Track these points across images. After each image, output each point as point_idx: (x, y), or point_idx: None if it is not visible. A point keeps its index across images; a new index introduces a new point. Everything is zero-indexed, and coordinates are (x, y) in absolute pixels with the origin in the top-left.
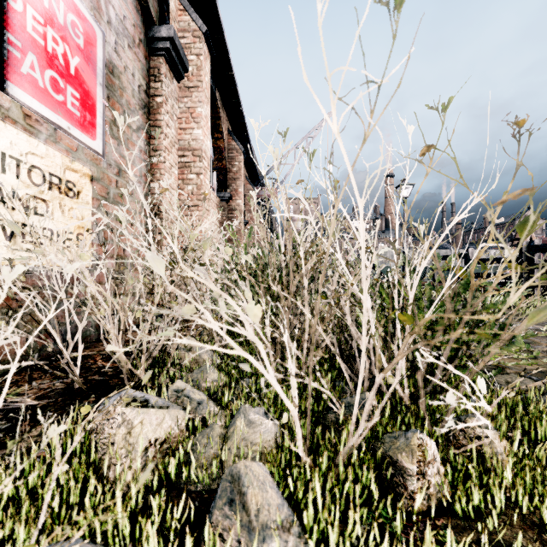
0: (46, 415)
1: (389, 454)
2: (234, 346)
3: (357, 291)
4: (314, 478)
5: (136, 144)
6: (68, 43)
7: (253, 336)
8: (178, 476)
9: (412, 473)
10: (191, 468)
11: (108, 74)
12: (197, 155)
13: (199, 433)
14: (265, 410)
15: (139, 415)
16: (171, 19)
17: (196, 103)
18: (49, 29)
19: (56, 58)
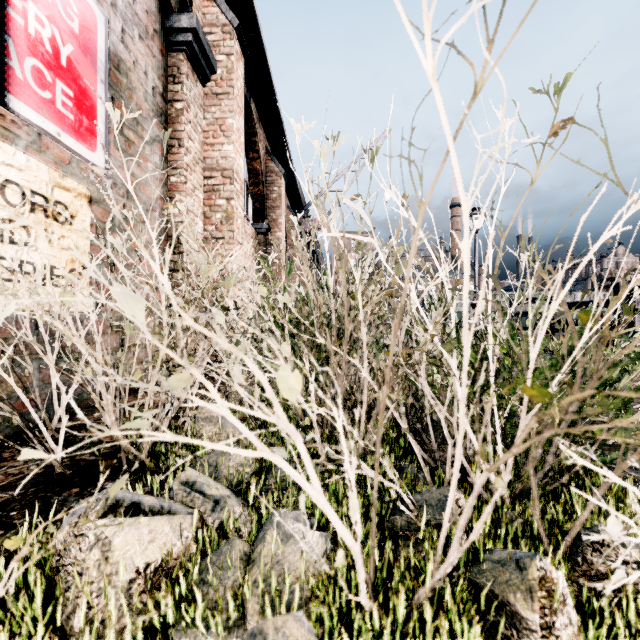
0: (6, 516)
1: (493, 590)
2: (254, 443)
3: (439, 346)
4: (383, 634)
5: (149, 159)
6: (58, 25)
7: (287, 424)
8: (177, 623)
9: (533, 627)
10: (196, 617)
11: (112, 70)
12: (228, 177)
13: (212, 553)
14: (308, 514)
15: (123, 529)
16: (194, 7)
17: (226, 113)
18: (32, 5)
19: (41, 43)
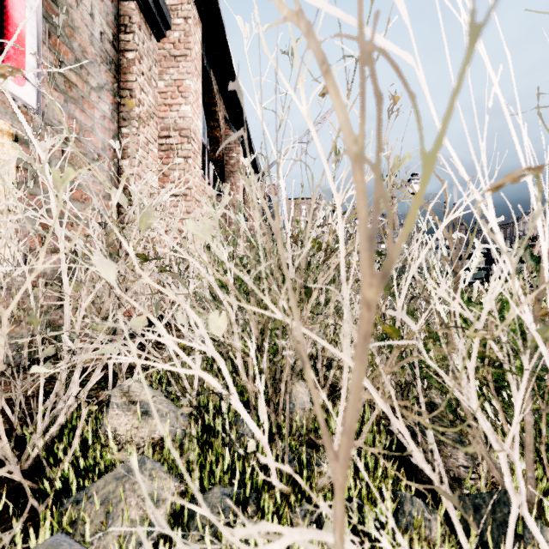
0: None
1: None
2: None
3: (532, 329)
4: None
5: (96, 106)
6: None
7: None
8: None
9: None
10: None
11: (46, 1)
12: (185, 136)
13: None
14: None
15: None
16: None
17: (183, 75)
18: None
19: None
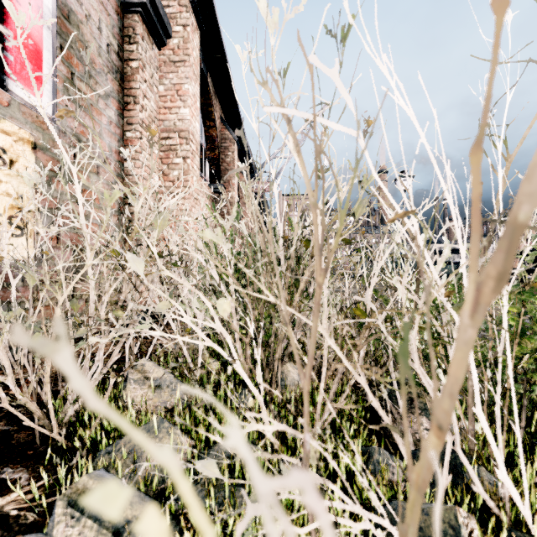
0: None
1: None
2: None
3: (448, 307)
4: None
5: (103, 113)
6: None
7: None
8: None
9: None
10: None
11: (60, 19)
12: (184, 137)
13: None
14: None
15: None
16: None
17: (182, 80)
18: None
19: None
